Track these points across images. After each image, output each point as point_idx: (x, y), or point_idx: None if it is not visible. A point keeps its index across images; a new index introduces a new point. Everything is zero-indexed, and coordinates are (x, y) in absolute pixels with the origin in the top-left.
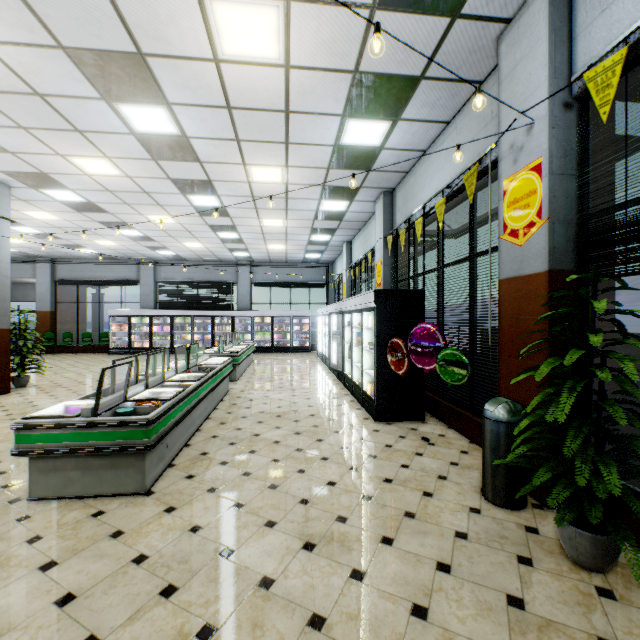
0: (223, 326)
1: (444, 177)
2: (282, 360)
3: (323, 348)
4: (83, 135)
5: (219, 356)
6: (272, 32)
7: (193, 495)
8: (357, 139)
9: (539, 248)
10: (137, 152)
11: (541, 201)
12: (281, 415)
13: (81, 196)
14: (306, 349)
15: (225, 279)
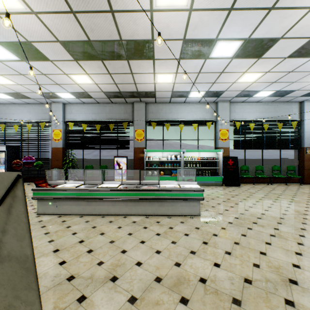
0: None
1: (27, 116)
2: None
3: None
4: None
5: None
6: (8, 83)
7: None
8: None
9: (61, 143)
10: None
11: (61, 136)
12: None
13: None
14: None
15: None
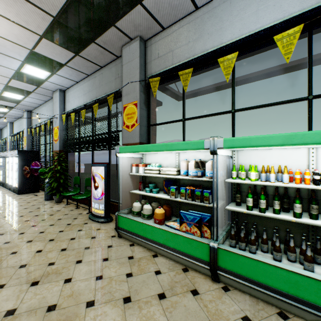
0: None
1: (46, 117)
2: None
3: None
4: None
5: None
6: None
7: None
8: (10, 96)
9: (58, 145)
10: None
11: (58, 135)
12: None
13: None
14: None
15: None
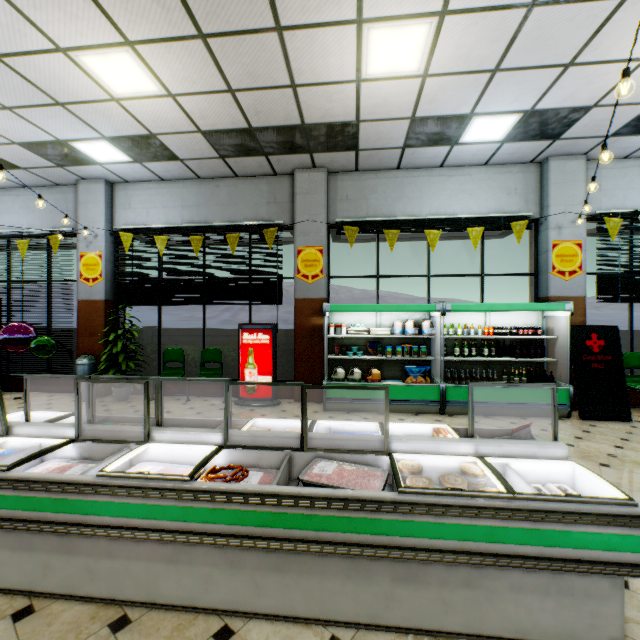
0: None
1: (21, 221)
2: None
3: None
4: None
5: None
6: None
7: None
8: None
9: (101, 290)
10: None
11: (102, 270)
12: None
13: None
14: None
15: None
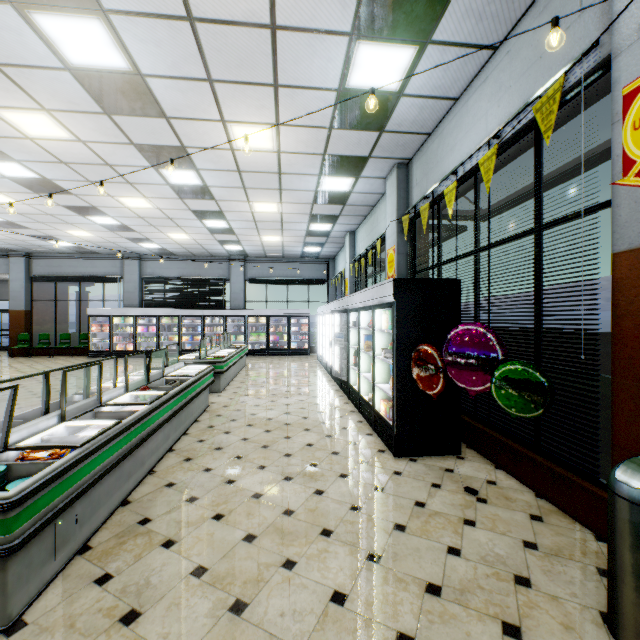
0: (214, 326)
1: (488, 126)
2: (278, 364)
3: (323, 351)
4: (2, 71)
5: (200, 363)
6: None
7: (91, 634)
8: (369, 78)
9: None
10: (82, 101)
11: None
12: (268, 445)
13: (32, 170)
14: (305, 352)
15: (217, 275)
